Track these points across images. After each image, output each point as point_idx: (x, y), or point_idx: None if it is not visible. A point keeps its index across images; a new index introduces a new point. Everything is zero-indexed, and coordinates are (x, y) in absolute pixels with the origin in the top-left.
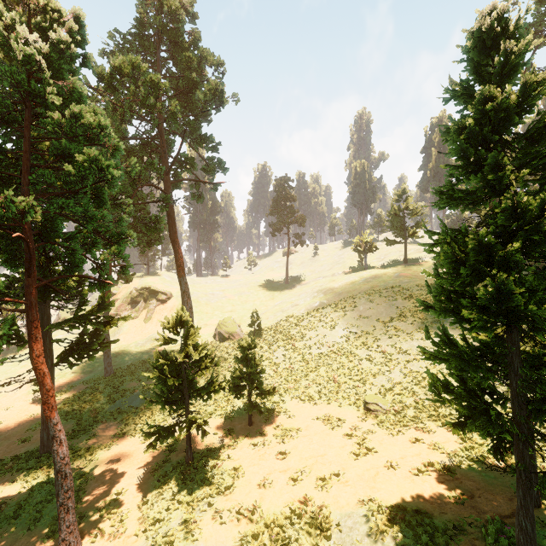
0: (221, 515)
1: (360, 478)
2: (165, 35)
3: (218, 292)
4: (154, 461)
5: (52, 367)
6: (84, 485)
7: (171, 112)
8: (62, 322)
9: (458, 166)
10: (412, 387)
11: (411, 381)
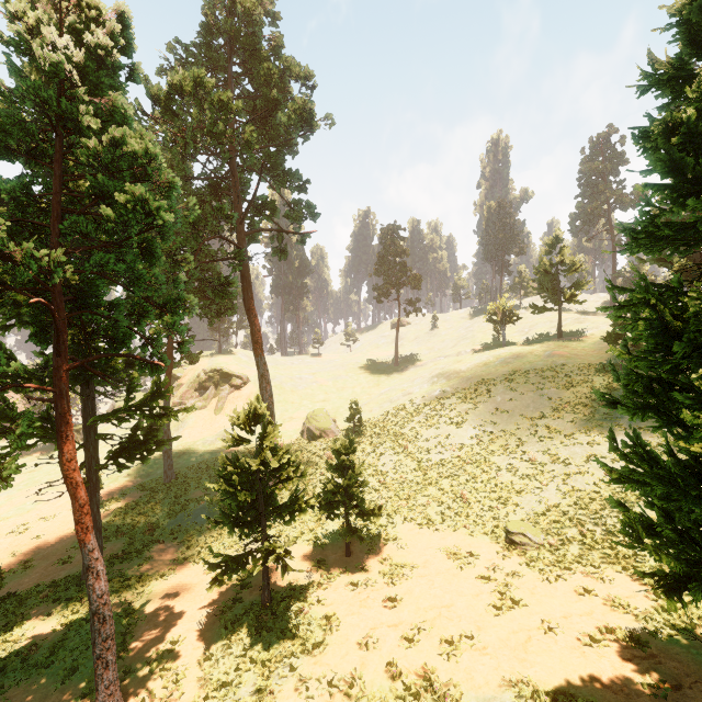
0: (307, 686)
1: (504, 644)
2: (239, 43)
3: (307, 375)
4: (222, 599)
5: (97, 470)
6: (132, 627)
7: (245, 141)
8: (109, 414)
9: (665, 187)
10: (575, 512)
11: (574, 504)
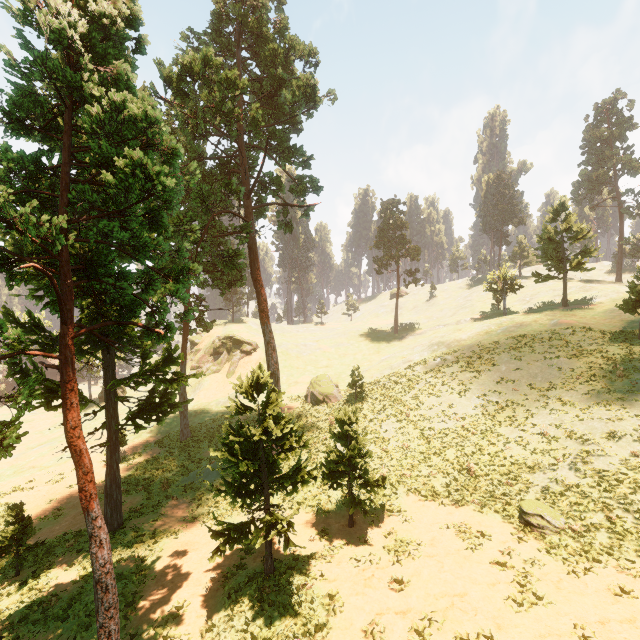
0: None
1: None
2: (246, 27)
3: (311, 342)
4: (226, 563)
5: (116, 430)
6: (141, 587)
7: (251, 118)
8: (125, 379)
9: None
10: (600, 495)
11: (597, 485)
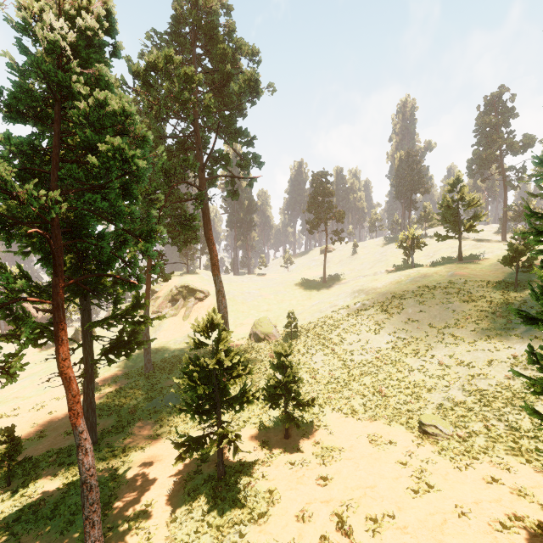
0: None
1: (422, 524)
2: (200, 29)
3: (254, 290)
4: (186, 470)
5: (92, 364)
6: (116, 490)
7: (205, 106)
8: (100, 321)
9: None
10: (480, 409)
11: (478, 401)
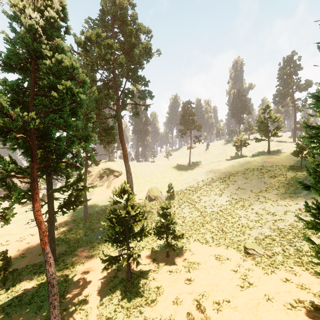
0: None
1: (245, 305)
2: (117, 17)
3: (148, 171)
4: (108, 276)
5: (53, 214)
6: (67, 288)
7: (119, 62)
8: (58, 189)
9: None
10: (280, 239)
11: (279, 235)
